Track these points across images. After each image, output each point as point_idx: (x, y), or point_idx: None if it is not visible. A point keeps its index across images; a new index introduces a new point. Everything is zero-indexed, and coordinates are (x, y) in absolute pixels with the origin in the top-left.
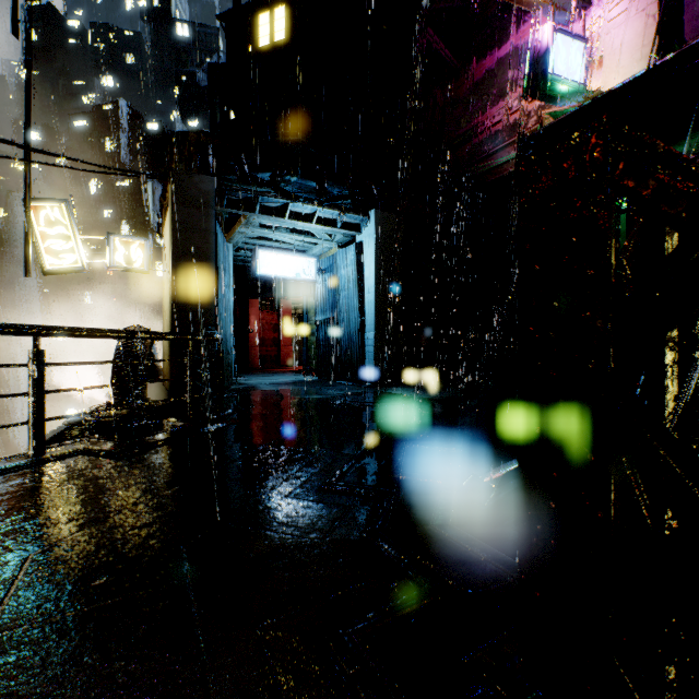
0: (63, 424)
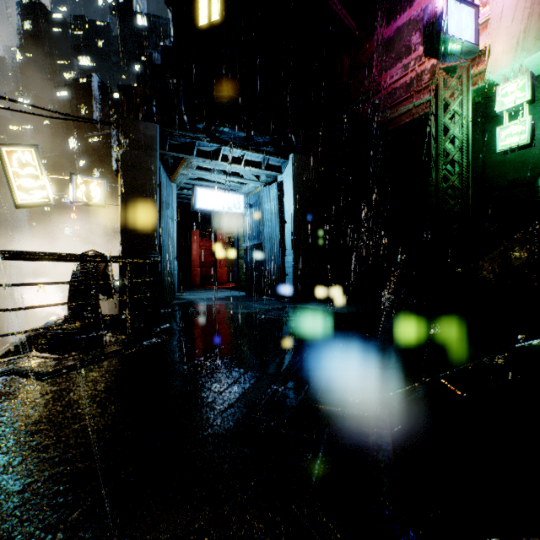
0: (24, 335)
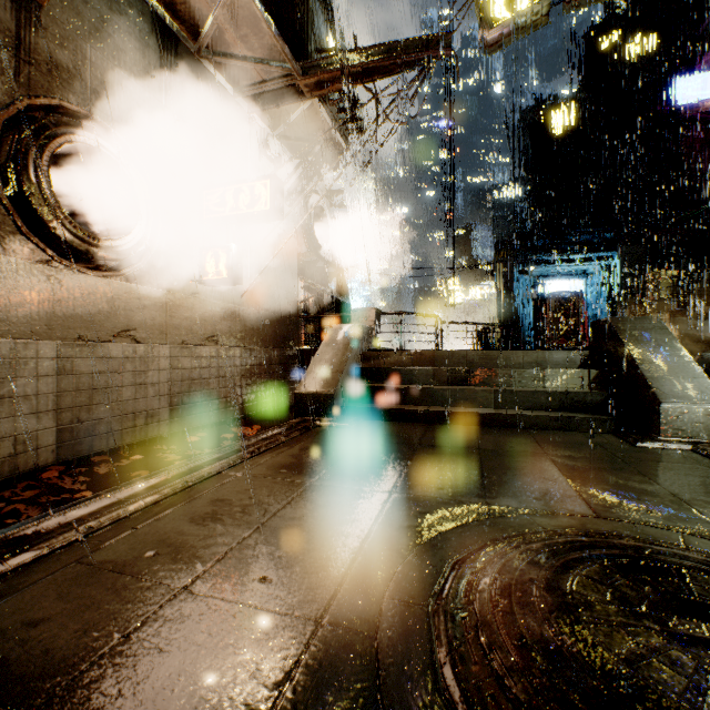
0: None
